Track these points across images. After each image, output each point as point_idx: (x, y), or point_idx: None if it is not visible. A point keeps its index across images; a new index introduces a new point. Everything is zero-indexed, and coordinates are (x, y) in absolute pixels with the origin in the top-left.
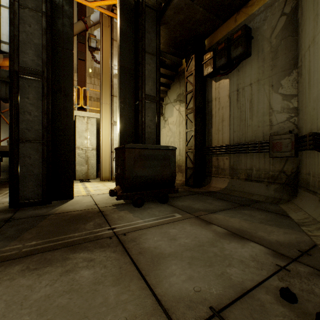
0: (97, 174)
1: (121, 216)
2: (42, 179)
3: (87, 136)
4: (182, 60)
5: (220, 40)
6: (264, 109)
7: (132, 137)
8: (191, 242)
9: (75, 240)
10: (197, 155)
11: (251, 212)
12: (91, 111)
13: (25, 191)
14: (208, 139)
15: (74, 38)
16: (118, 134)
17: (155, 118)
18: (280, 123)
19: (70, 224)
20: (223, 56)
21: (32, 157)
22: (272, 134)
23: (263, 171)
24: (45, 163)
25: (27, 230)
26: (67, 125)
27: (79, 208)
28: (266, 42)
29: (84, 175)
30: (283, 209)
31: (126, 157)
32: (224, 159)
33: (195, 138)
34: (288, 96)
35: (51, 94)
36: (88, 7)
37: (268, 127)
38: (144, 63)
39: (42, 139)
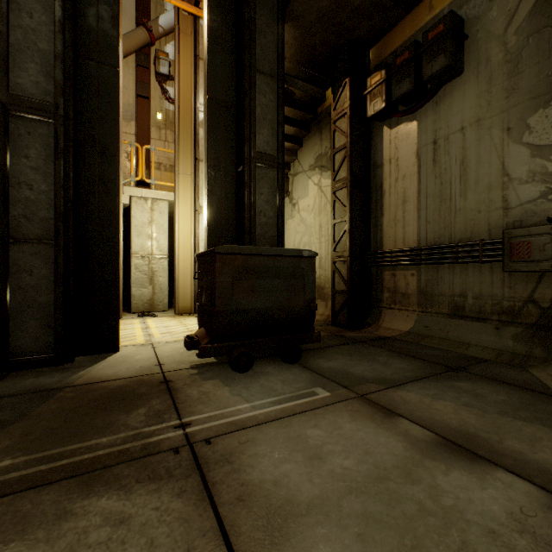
0: (171, 301)
1: (206, 393)
2: (55, 315)
3: (151, 233)
4: (325, 91)
5: (399, 48)
6: (490, 177)
7: (231, 233)
8: (358, 466)
9: (97, 457)
10: (354, 267)
11: (475, 385)
12: (160, 189)
13: (21, 339)
14: (376, 237)
15: (129, 59)
16: (205, 228)
17: (275, 197)
18: (526, 203)
19: (98, 412)
20: (407, 77)
21: (35, 272)
22: (510, 226)
23: (488, 300)
24: (61, 283)
25: (5, 426)
26: (107, 210)
27: (125, 372)
28: (495, 43)
29: (146, 305)
30: (540, 380)
31: (216, 272)
32: (408, 276)
33: (351, 235)
34: (545, 149)
35: (73, 149)
36: (154, 2)
37: (499, 211)
38: (254, 92)
39: (55, 236)
